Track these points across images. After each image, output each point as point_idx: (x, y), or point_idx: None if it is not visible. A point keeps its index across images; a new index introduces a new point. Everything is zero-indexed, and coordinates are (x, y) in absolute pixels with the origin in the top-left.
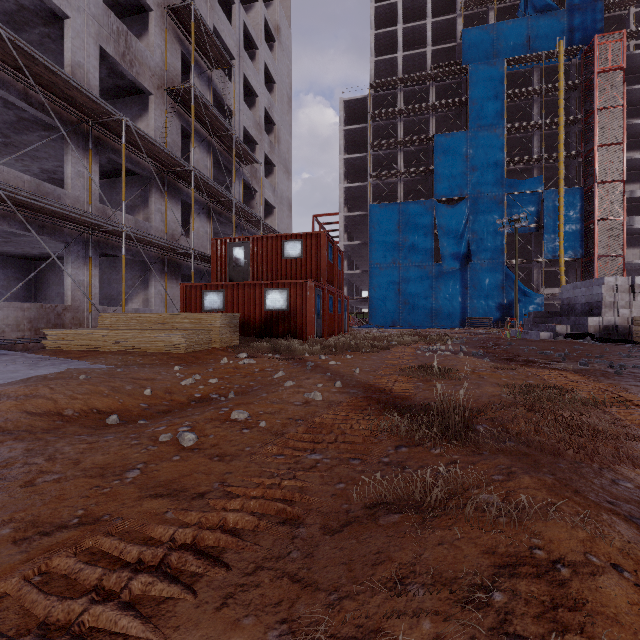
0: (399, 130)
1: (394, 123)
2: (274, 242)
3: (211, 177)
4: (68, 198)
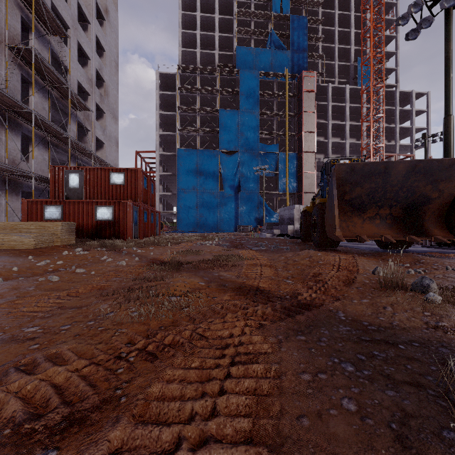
0: (197, 101)
1: (194, 96)
2: (103, 172)
3: (49, 117)
4: None
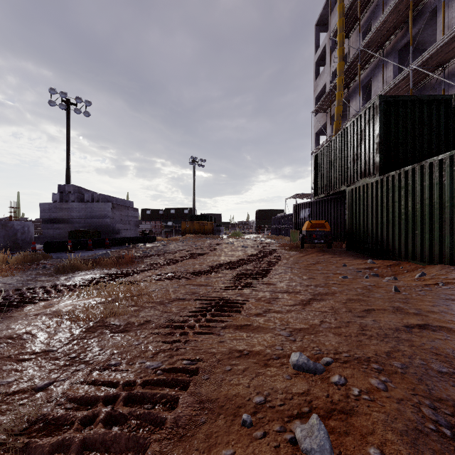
0: None
1: None
2: None
3: None
4: None
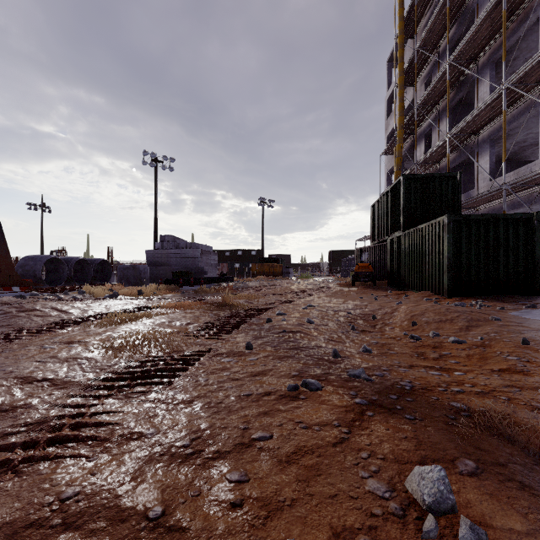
0: None
1: None
2: None
3: None
4: None
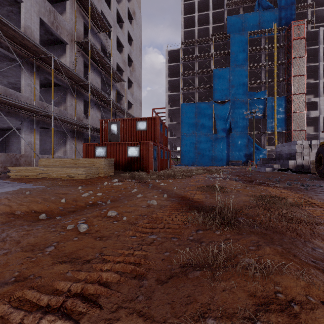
0: (196, 66)
1: (193, 62)
2: (132, 122)
3: (99, 88)
4: (22, 97)
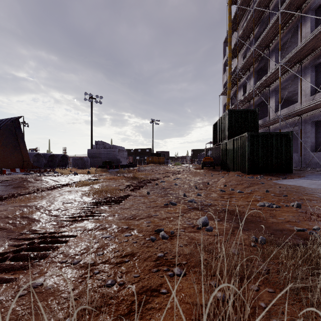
0: None
1: None
2: None
3: None
4: None
